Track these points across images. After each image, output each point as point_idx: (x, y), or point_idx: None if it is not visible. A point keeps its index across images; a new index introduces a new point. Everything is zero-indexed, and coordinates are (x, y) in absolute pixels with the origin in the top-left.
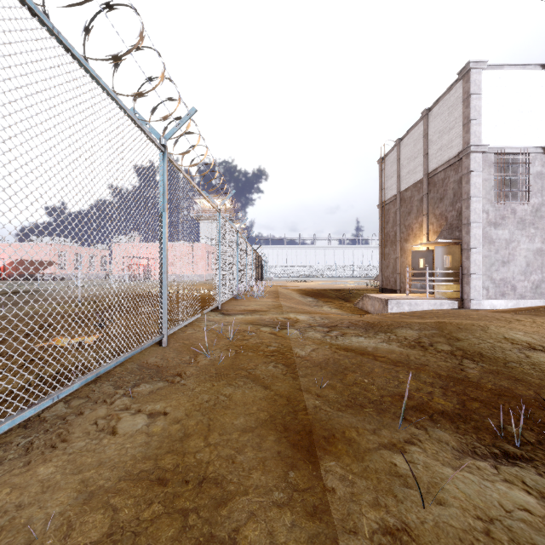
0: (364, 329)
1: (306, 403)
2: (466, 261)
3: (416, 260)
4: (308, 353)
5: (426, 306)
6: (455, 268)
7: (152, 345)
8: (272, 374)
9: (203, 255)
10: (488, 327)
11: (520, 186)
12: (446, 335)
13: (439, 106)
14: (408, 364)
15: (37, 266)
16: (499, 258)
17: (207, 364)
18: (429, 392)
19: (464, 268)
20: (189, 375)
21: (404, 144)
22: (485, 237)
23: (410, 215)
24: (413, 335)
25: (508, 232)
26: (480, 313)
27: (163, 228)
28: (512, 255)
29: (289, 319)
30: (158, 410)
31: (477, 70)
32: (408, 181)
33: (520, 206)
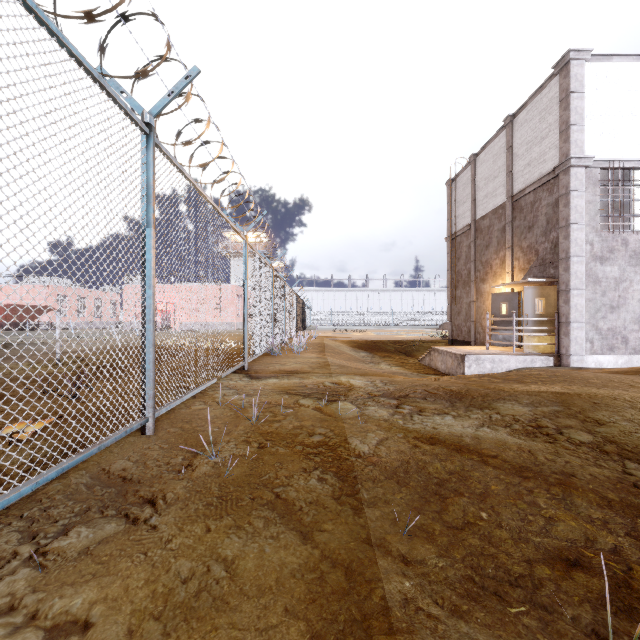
0: (448, 403)
1: (384, 589)
2: (564, 306)
3: (497, 304)
4: (374, 450)
5: (513, 363)
6: (549, 315)
7: (132, 433)
8: (317, 499)
9: (234, 300)
10: (639, 403)
11: (633, 211)
12: (577, 414)
13: (527, 111)
14: (540, 472)
15: (30, 312)
16: (606, 302)
17: (207, 475)
18: (613, 547)
19: (562, 315)
20: (170, 503)
21: (480, 161)
22: (589, 275)
23: (489, 248)
24: (525, 413)
25: (618, 269)
26: (600, 376)
27: (147, 253)
28: (623, 299)
29: (339, 385)
30: (74, 616)
31: (578, 61)
32: (485, 207)
33: (633, 236)
